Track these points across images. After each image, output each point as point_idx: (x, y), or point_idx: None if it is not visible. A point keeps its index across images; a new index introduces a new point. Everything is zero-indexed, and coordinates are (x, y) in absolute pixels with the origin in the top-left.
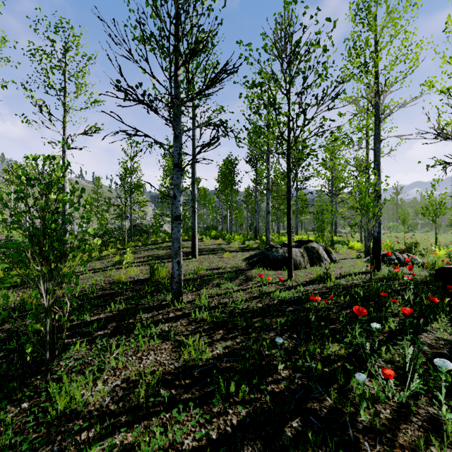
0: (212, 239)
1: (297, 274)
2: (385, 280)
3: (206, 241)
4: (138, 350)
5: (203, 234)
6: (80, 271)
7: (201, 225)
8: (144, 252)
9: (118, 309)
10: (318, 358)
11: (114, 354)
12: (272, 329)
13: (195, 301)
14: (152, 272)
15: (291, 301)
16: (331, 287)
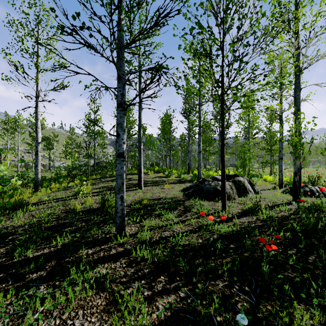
0: (155, 173)
1: (229, 205)
2: (315, 213)
3: (150, 175)
4: (66, 307)
5: (148, 169)
6: (45, 200)
7: (147, 162)
8: (101, 184)
9: (63, 243)
10: None
11: (37, 313)
12: (218, 276)
13: (137, 235)
14: (103, 202)
15: (230, 236)
16: (264, 219)
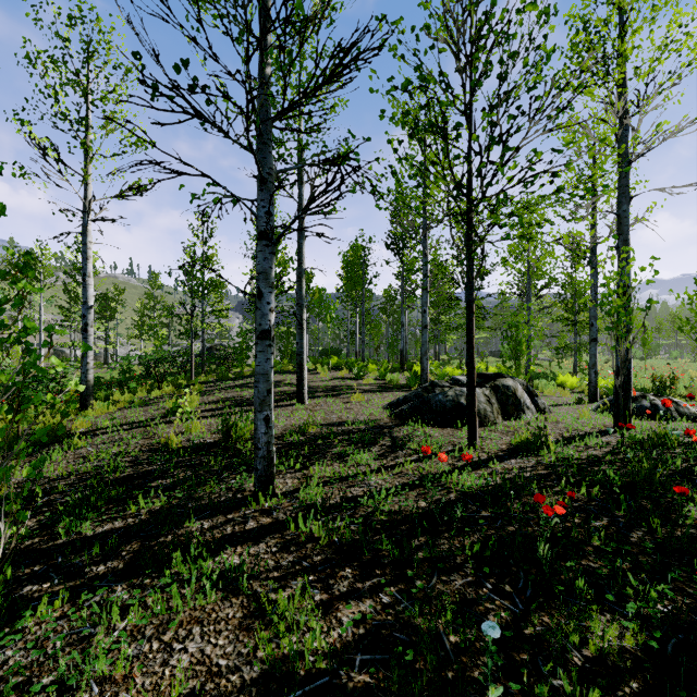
0: (331, 371)
1: (483, 435)
2: (654, 451)
3: (322, 374)
4: (169, 622)
5: (317, 362)
6: (106, 426)
7: (315, 348)
8: (219, 392)
9: (151, 509)
10: (578, 662)
11: (115, 632)
12: (455, 567)
13: (298, 494)
14: (226, 430)
15: (482, 495)
16: (552, 463)
